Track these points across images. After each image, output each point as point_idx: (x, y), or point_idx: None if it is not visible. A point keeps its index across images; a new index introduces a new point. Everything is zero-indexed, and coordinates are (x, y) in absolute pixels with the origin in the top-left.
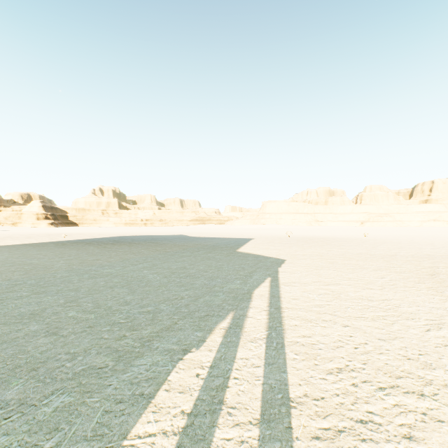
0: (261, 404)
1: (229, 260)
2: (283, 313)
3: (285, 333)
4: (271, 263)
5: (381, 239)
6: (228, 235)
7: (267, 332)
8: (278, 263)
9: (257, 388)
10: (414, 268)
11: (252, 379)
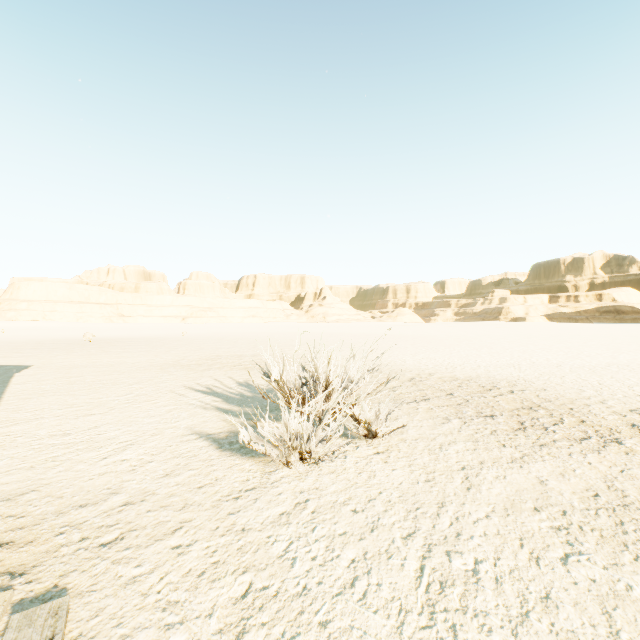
0: None
1: None
2: (3, 400)
3: None
4: (6, 371)
5: (185, 336)
6: None
7: None
8: (19, 369)
9: None
10: (172, 358)
11: None
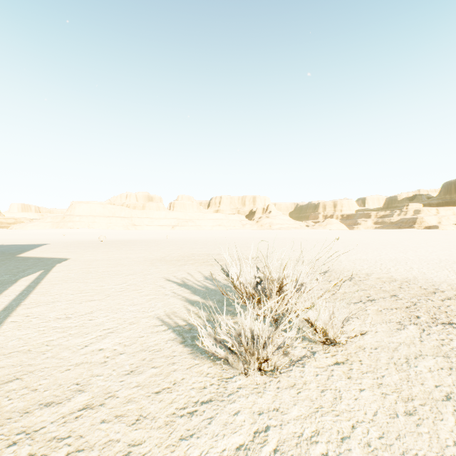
0: (3, 308)
1: (4, 263)
2: (40, 284)
3: (35, 290)
4: (53, 262)
5: (172, 239)
6: (11, 242)
7: (21, 292)
8: (61, 261)
9: (2, 306)
10: (160, 255)
11: (0, 305)
